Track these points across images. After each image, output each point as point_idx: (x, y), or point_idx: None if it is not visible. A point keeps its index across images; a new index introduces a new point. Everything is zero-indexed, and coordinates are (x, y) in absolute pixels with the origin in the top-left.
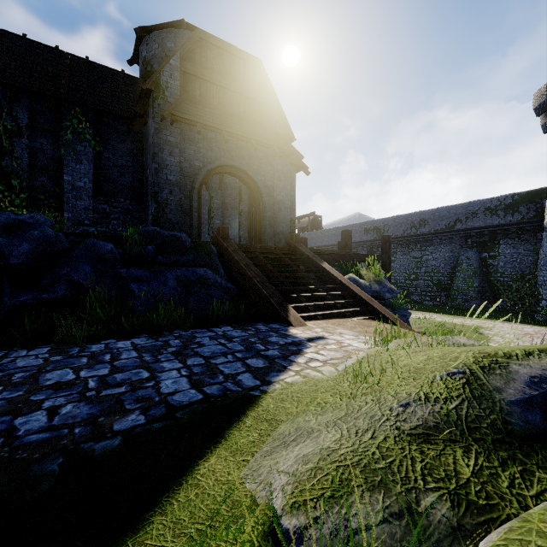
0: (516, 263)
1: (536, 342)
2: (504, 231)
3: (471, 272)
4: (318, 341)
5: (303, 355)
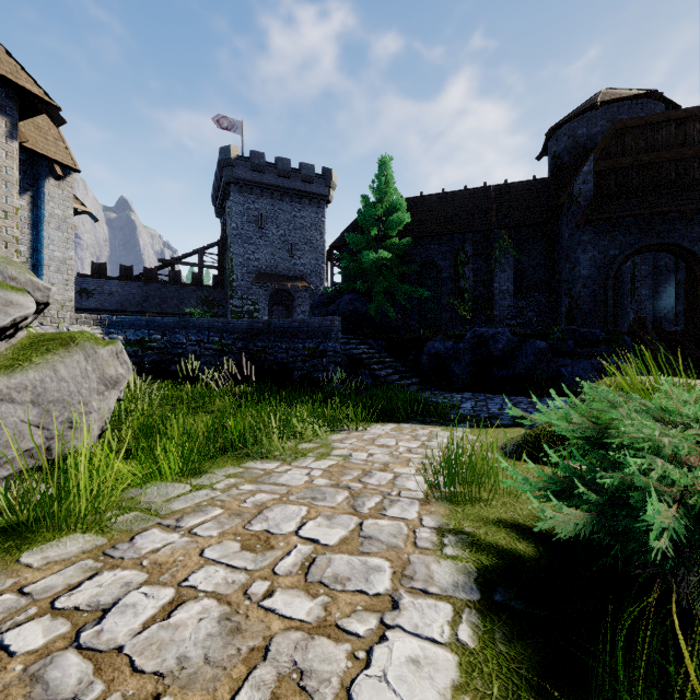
0: None
1: None
2: None
3: None
4: None
5: None
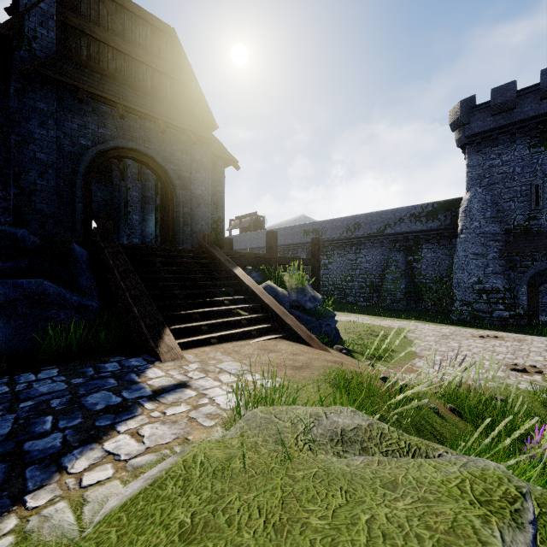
0: (436, 266)
1: (451, 356)
2: (426, 236)
3: (399, 274)
4: (167, 396)
5: (104, 442)
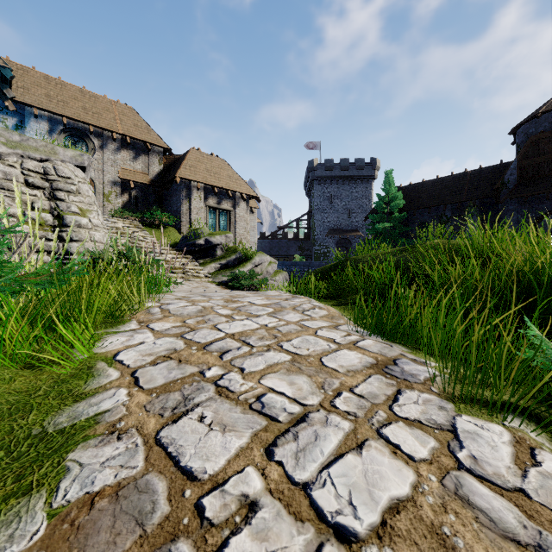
0: None
1: None
2: None
3: None
4: None
5: None
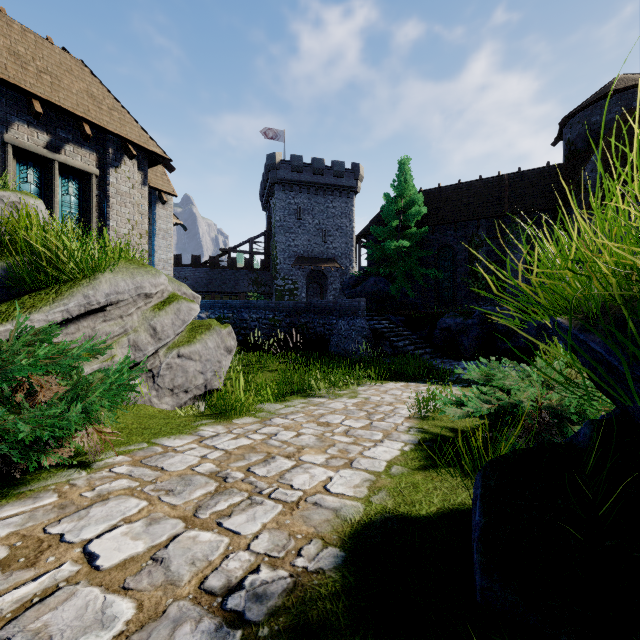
0: None
1: None
2: None
3: None
4: None
5: None
